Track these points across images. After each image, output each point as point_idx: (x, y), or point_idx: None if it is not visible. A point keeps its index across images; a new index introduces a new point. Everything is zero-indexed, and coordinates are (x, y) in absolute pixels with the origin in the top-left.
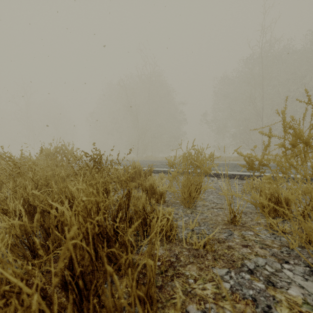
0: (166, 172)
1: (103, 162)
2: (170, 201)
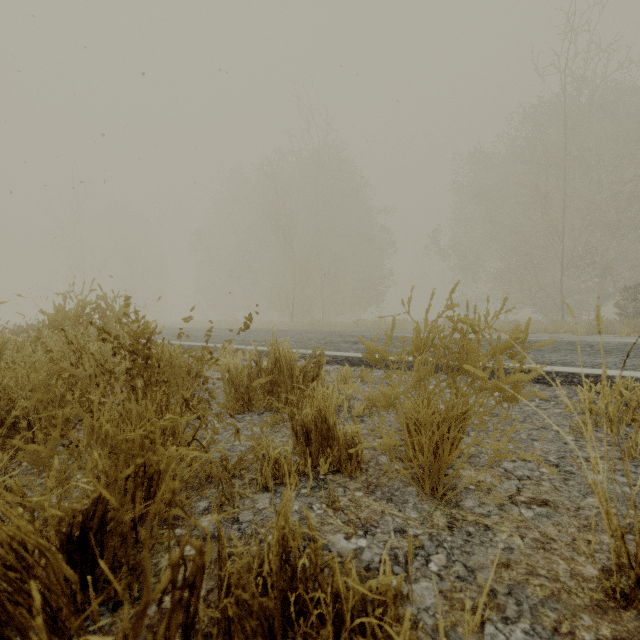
0: (356, 361)
1: (217, 335)
2: (374, 463)
